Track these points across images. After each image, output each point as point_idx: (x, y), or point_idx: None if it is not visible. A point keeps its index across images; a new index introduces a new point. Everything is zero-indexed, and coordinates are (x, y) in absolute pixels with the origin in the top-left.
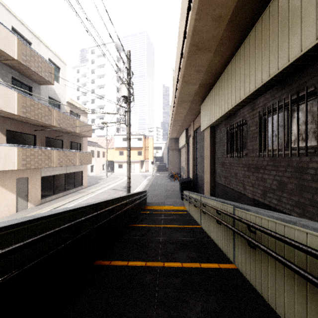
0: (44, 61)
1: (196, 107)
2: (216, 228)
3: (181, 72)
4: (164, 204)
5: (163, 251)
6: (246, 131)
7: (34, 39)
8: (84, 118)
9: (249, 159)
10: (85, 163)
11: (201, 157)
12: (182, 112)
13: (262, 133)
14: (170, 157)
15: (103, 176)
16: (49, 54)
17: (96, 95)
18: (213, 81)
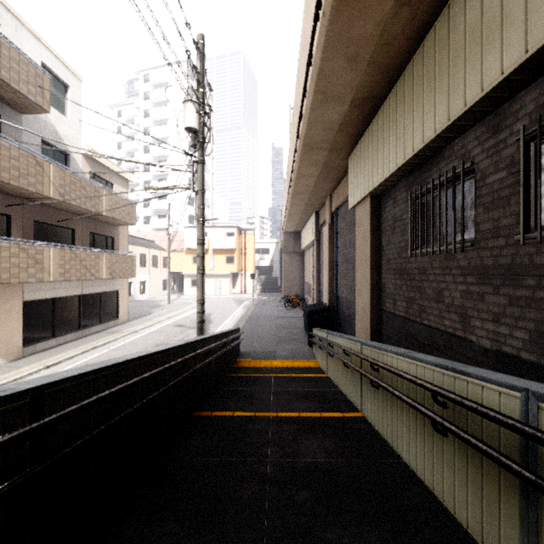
0: (26, 60)
1: (339, 162)
2: (425, 439)
3: (314, 62)
4: (275, 356)
5: (277, 521)
6: (460, 197)
7: (5, 18)
8: (122, 190)
9: (482, 254)
10: (121, 275)
11: (348, 262)
12: (310, 173)
13: (539, 179)
14: (284, 267)
15: (162, 301)
16: (44, 55)
17: (152, 155)
18: (383, 90)
